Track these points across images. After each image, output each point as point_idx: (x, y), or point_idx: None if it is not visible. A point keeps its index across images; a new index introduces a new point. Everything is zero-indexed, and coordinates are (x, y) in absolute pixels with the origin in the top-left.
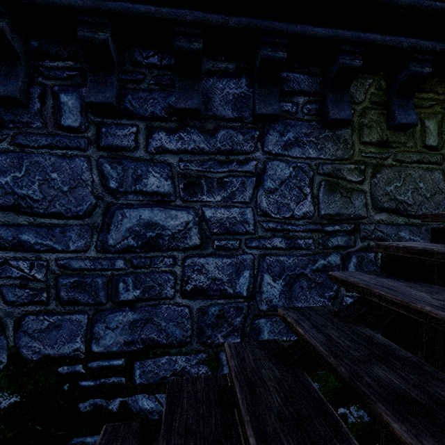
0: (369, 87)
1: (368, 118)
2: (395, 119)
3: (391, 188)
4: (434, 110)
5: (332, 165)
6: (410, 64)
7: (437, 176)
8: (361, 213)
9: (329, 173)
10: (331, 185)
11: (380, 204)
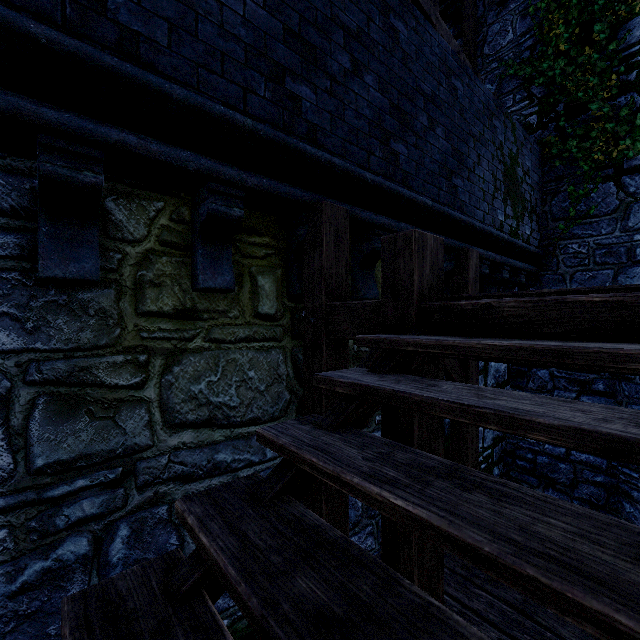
0: (158, 216)
1: (155, 270)
2: (198, 278)
3: (201, 387)
4: (272, 262)
5: (67, 362)
6: (208, 197)
7: (276, 357)
8: (141, 440)
9: (59, 378)
10: (65, 401)
11: (181, 417)
